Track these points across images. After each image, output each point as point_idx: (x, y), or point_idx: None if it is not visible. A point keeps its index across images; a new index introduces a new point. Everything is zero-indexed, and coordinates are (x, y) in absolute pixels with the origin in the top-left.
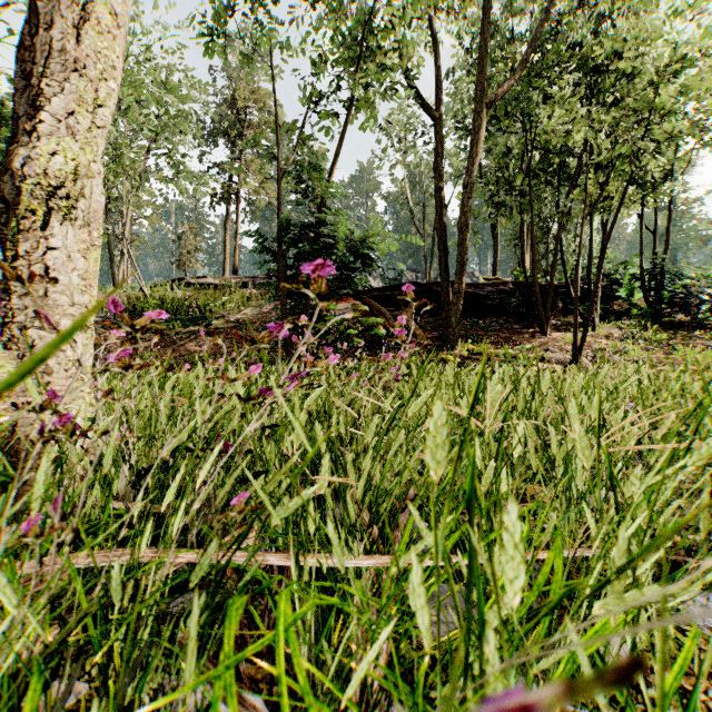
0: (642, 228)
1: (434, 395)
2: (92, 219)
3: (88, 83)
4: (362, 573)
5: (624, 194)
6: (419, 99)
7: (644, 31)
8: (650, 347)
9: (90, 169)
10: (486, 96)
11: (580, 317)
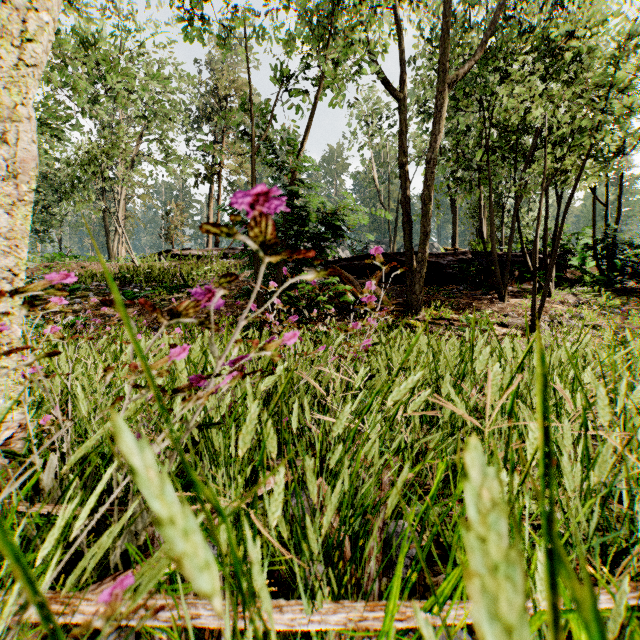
0: (594, 201)
1: None
2: (20, 170)
3: (13, 13)
4: (328, 630)
5: (583, 166)
6: (385, 81)
7: (599, 14)
8: (604, 312)
9: (16, 112)
10: (448, 76)
11: None
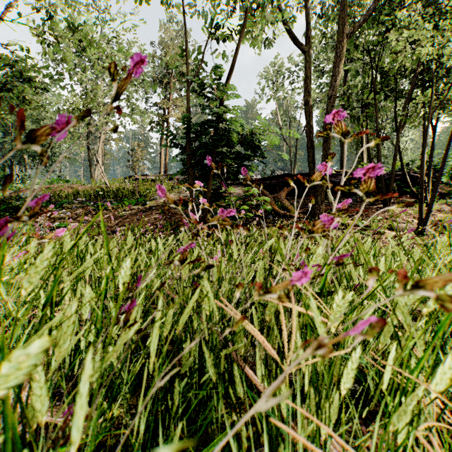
0: None
1: None
2: None
3: None
4: None
5: None
6: (292, 38)
7: None
8: None
9: None
10: (345, 28)
11: (410, 197)
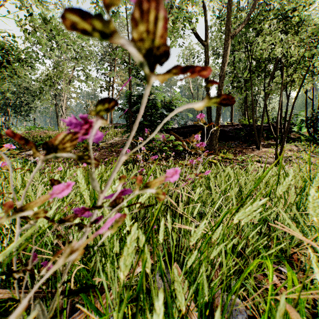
0: (306, 97)
1: (254, 200)
2: None
3: None
4: None
5: (304, 77)
6: (197, 36)
7: None
8: (313, 155)
9: None
10: (231, 32)
11: (274, 141)
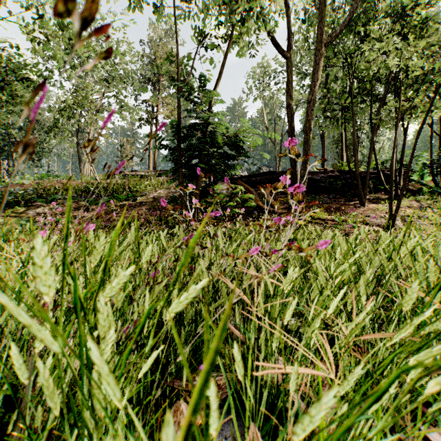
0: (431, 131)
1: None
2: None
3: None
4: None
5: (432, 100)
6: (276, 45)
7: None
8: None
9: None
10: (324, 38)
11: (385, 194)
